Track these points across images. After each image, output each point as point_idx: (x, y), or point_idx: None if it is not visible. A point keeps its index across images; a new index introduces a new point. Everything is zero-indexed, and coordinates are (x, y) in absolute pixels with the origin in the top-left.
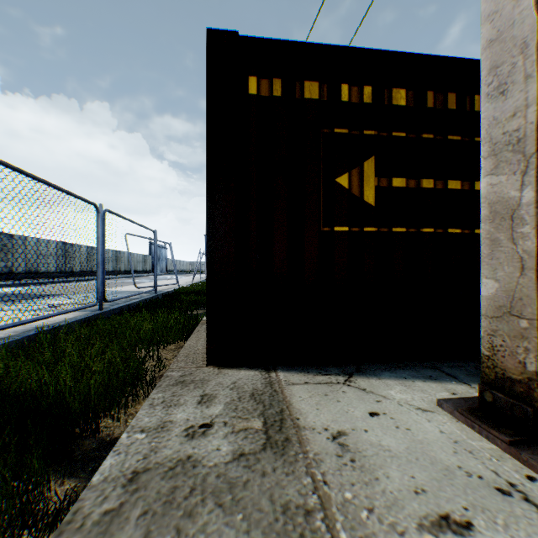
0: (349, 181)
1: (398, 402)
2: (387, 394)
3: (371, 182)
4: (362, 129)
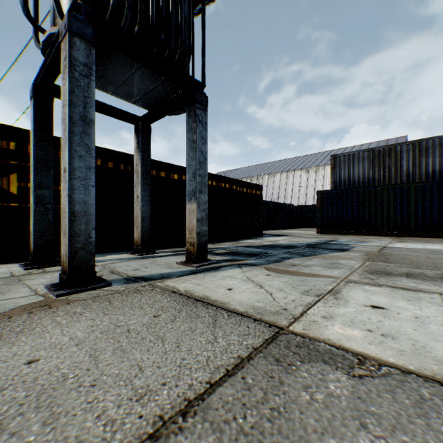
0: (2, 182)
1: (4, 267)
2: (2, 267)
3: (16, 184)
4: (11, 160)
